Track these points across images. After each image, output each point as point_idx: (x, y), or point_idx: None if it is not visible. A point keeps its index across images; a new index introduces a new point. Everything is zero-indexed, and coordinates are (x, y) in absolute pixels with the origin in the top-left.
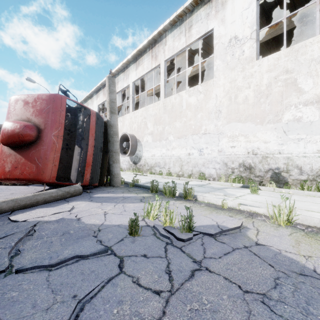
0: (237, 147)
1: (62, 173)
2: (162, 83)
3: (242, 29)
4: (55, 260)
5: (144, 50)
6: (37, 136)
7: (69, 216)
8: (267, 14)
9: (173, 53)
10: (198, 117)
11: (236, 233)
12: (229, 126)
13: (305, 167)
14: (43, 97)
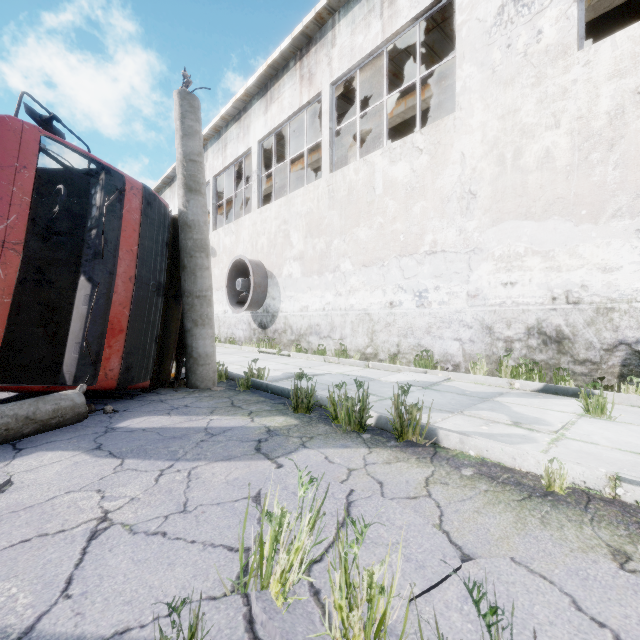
0: (520, 285)
1: (43, 355)
2: (326, 137)
3: None
4: None
5: (283, 64)
6: None
7: None
8: None
9: (352, 63)
10: (415, 213)
11: None
12: (498, 230)
13: None
14: None
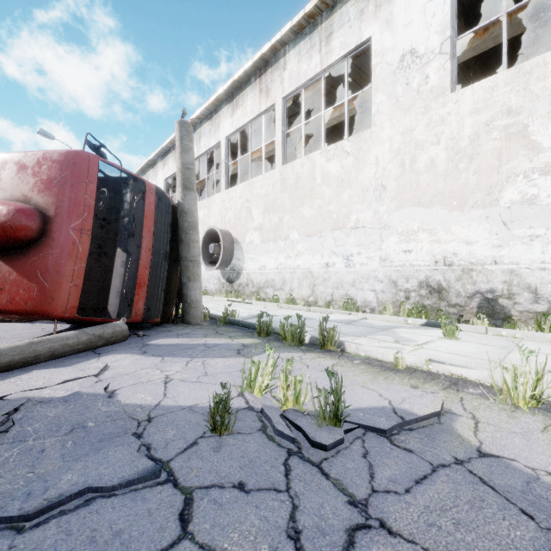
0: (415, 252)
1: (93, 300)
2: (279, 137)
3: (424, 37)
4: (37, 503)
5: (246, 79)
6: (41, 230)
7: (91, 387)
8: (468, 13)
9: (299, 84)
10: (344, 198)
11: (433, 427)
12: (400, 213)
13: (544, 288)
14: (54, 156)
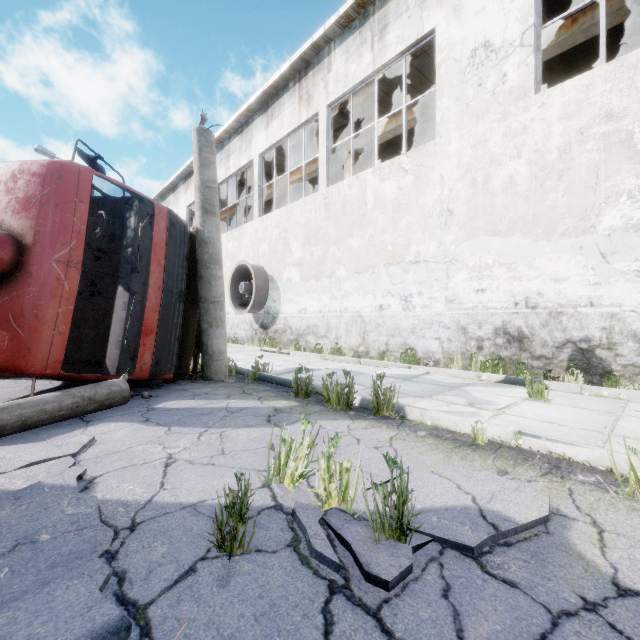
0: (489, 292)
1: (88, 352)
2: (322, 154)
3: (501, 26)
4: None
5: (283, 85)
6: (14, 263)
7: (59, 476)
8: (551, 2)
9: (346, 89)
10: (401, 226)
11: (539, 540)
12: (471, 244)
13: None
14: (34, 168)
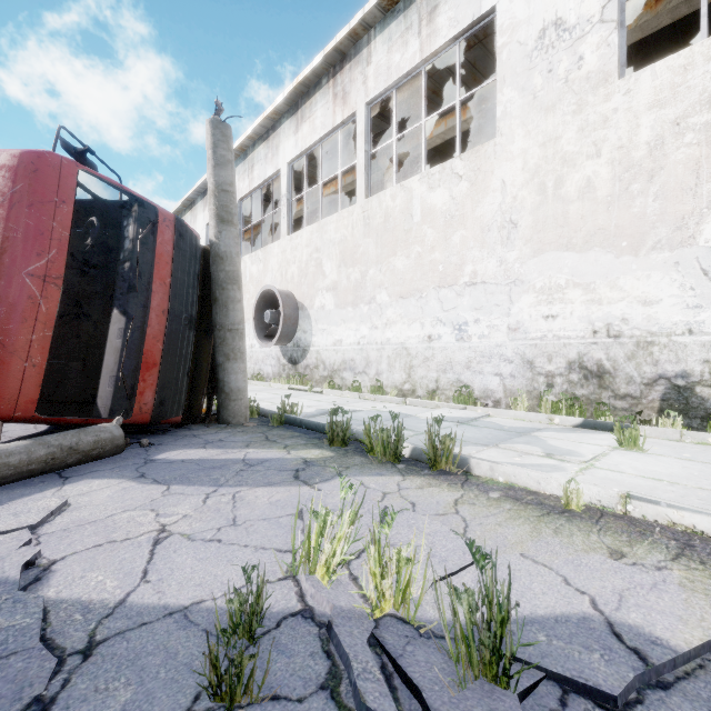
0: (562, 318)
1: (76, 389)
2: (361, 160)
3: None
4: None
5: (315, 81)
6: None
7: None
8: None
9: (389, 83)
10: (454, 242)
11: (710, 676)
12: (539, 261)
13: None
14: (2, 159)
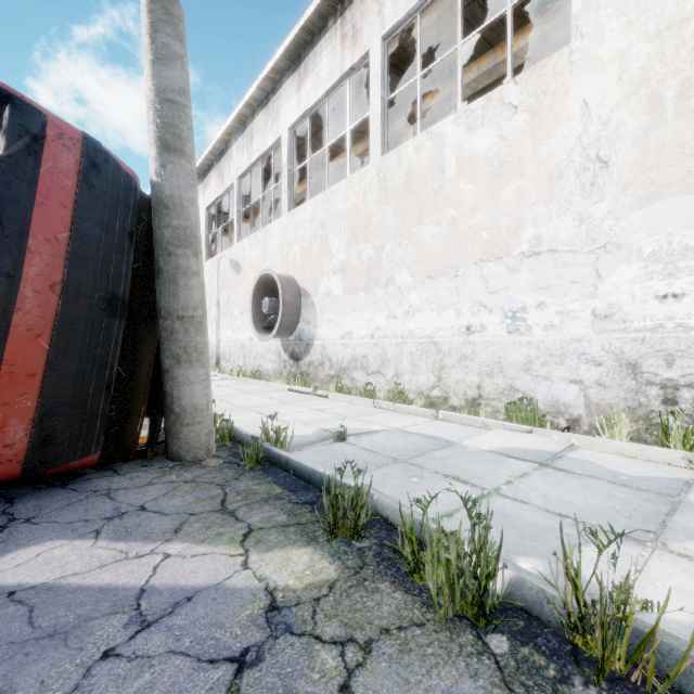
0: (693, 298)
1: None
2: (375, 109)
3: None
4: None
5: (320, 25)
6: None
7: None
8: None
9: (411, 4)
10: (506, 199)
11: None
12: (648, 213)
13: None
14: None
